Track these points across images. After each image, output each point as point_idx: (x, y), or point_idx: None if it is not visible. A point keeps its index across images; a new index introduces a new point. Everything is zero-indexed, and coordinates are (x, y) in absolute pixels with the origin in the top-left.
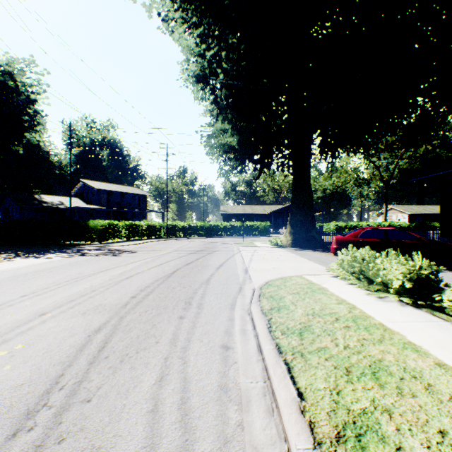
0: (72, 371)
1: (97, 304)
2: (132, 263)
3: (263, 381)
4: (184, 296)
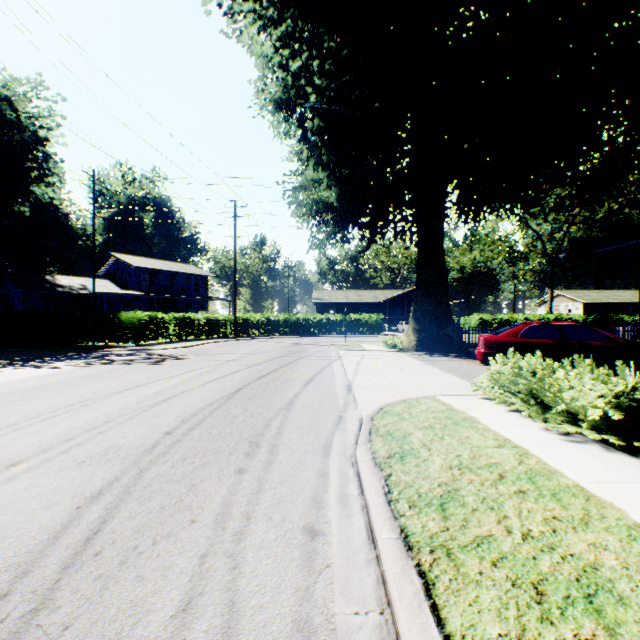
0: (26, 587)
1: (108, 446)
2: (177, 375)
3: (378, 610)
4: (250, 431)
